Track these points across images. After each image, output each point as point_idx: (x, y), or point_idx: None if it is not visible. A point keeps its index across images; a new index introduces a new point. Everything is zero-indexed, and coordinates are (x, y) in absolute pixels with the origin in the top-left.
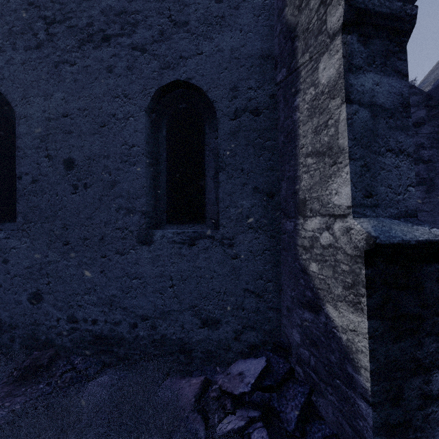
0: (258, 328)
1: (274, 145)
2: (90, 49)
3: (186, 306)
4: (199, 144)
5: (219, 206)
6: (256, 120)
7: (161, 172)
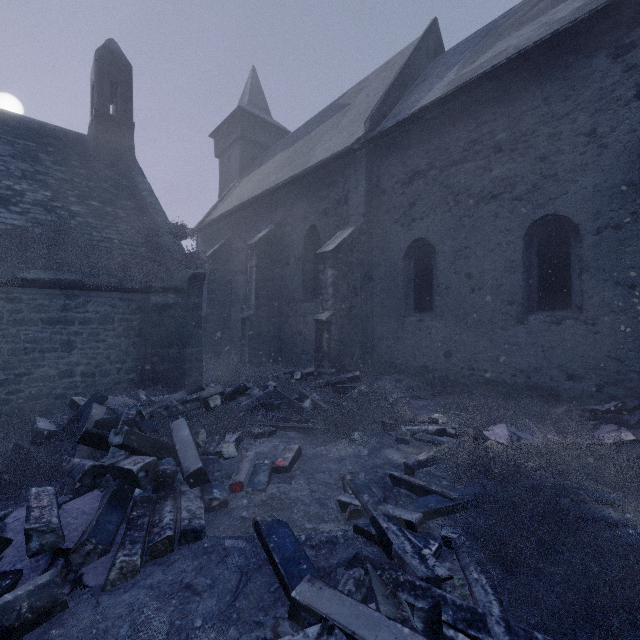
0: (619, 385)
1: (635, 249)
2: (482, 206)
3: (554, 365)
4: (565, 253)
5: (583, 297)
6: (617, 233)
7: (533, 276)
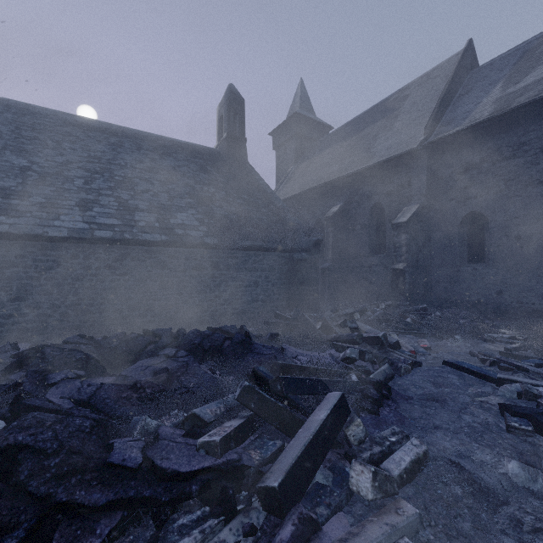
0: None
1: None
2: (530, 189)
3: None
4: None
5: None
6: None
7: None
